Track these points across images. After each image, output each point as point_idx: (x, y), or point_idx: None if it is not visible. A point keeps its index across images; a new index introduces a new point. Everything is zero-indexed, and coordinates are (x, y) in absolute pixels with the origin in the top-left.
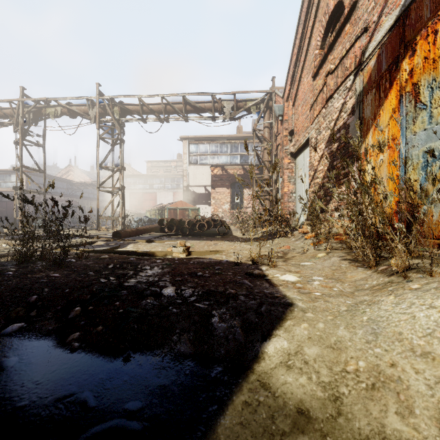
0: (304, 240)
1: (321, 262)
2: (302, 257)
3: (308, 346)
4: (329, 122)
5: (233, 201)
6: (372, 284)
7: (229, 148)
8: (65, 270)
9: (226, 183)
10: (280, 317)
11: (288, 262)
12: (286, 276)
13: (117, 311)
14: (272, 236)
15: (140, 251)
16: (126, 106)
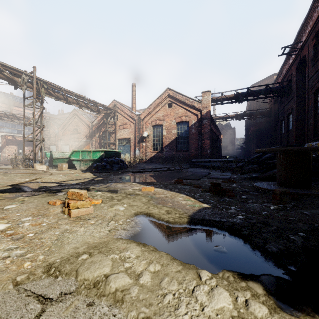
0: None
1: None
2: None
3: None
4: (75, 145)
5: (18, 151)
6: None
7: (11, 125)
8: None
9: (15, 144)
10: None
11: None
12: None
13: None
14: None
15: None
16: None
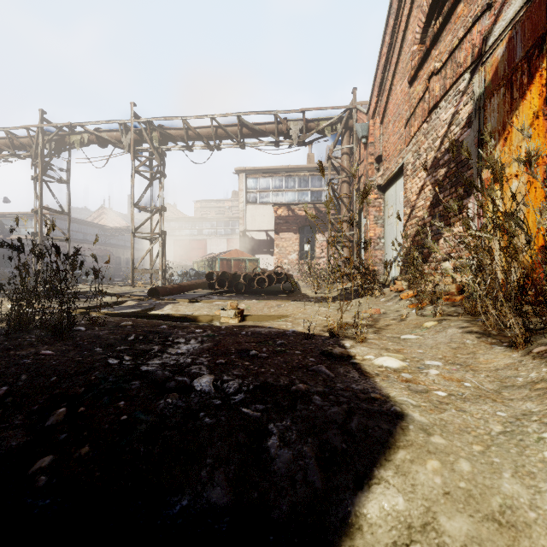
0: (399, 300)
1: (432, 336)
2: (400, 326)
3: (446, 513)
4: (433, 141)
5: (302, 249)
6: (529, 378)
7: (297, 182)
8: (65, 344)
9: (293, 227)
10: (384, 442)
11: (381, 334)
12: (384, 358)
13: (119, 418)
14: (354, 295)
15: (178, 315)
16: (167, 131)
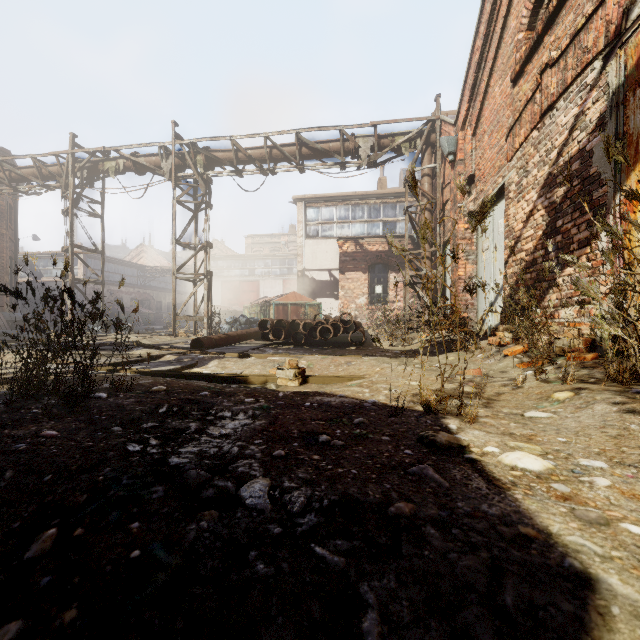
0: (504, 358)
1: (571, 414)
2: (517, 396)
3: None
4: (547, 153)
5: (372, 291)
6: None
7: (366, 211)
8: (76, 420)
9: (362, 265)
10: None
11: (495, 408)
12: (516, 455)
13: (127, 555)
14: (440, 349)
15: (225, 375)
16: (213, 154)
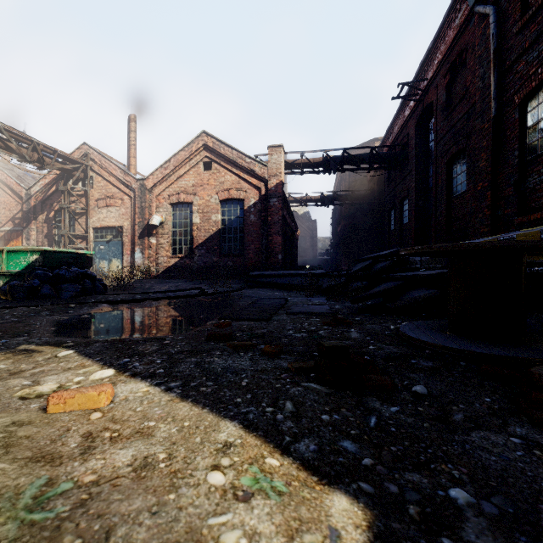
0: None
1: None
2: None
3: None
4: None
5: None
6: None
7: None
8: None
9: None
10: None
11: None
12: None
13: None
14: None
15: None
16: None
